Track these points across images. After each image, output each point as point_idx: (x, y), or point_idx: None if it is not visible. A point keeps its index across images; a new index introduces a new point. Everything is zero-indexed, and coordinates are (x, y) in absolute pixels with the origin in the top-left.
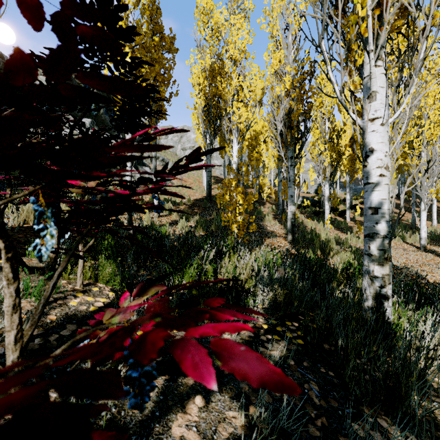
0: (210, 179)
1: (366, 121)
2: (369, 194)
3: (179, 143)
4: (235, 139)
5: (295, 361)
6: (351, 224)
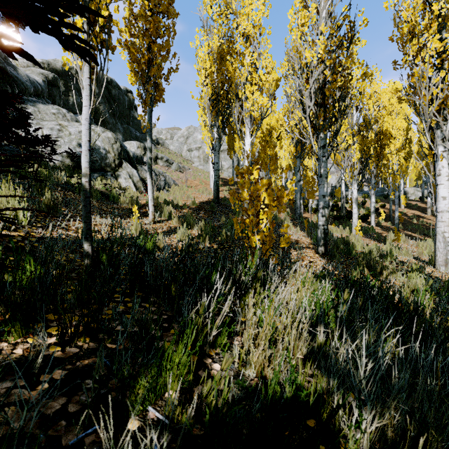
0: (217, 179)
1: None
2: None
3: (184, 144)
4: (248, 130)
5: None
6: (379, 230)
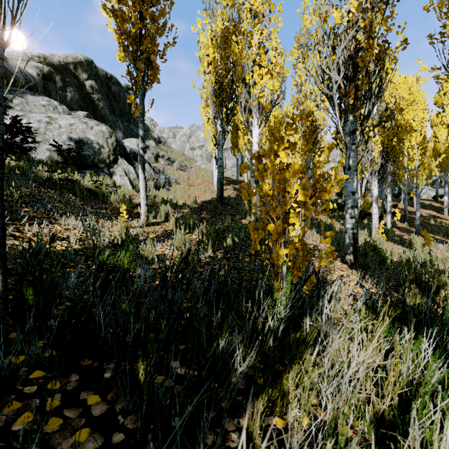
0: (221, 176)
1: None
2: None
3: (187, 142)
4: (255, 120)
5: None
6: (398, 232)
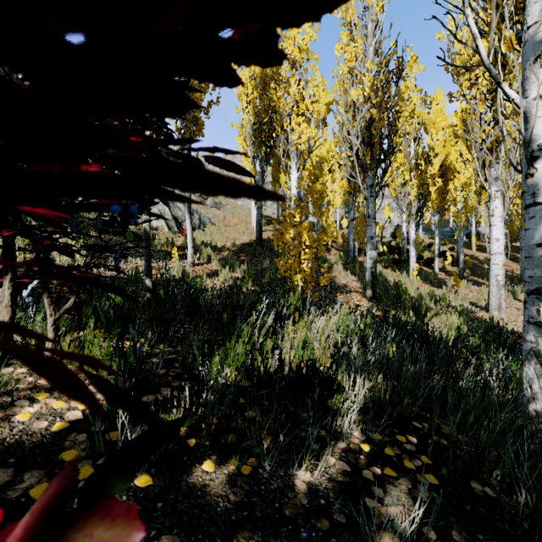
0: (260, 218)
1: (531, 99)
2: (538, 221)
3: None
4: (294, 164)
5: (437, 529)
6: (442, 276)
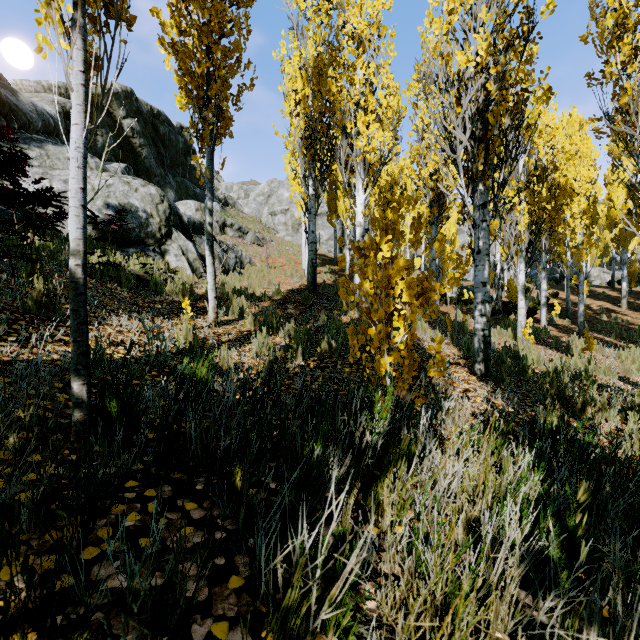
0: (314, 256)
1: None
2: None
3: (265, 205)
4: (360, 182)
5: None
6: (554, 332)
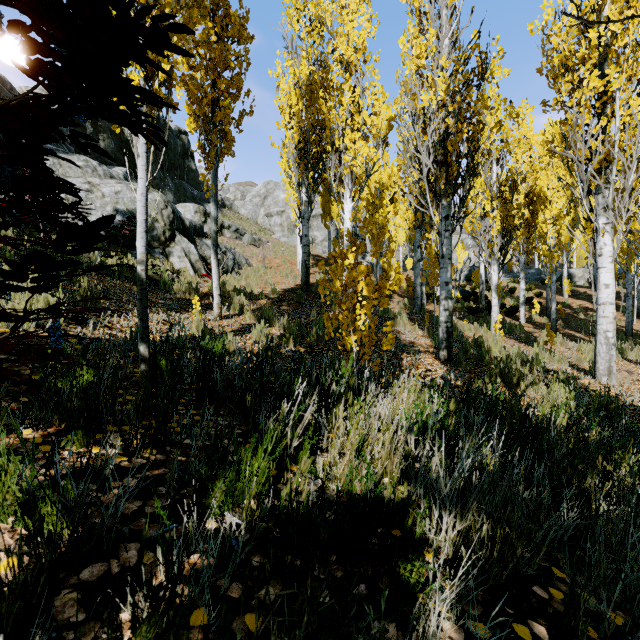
0: (307, 258)
1: None
2: None
3: (261, 206)
4: (348, 192)
5: None
6: (530, 328)
